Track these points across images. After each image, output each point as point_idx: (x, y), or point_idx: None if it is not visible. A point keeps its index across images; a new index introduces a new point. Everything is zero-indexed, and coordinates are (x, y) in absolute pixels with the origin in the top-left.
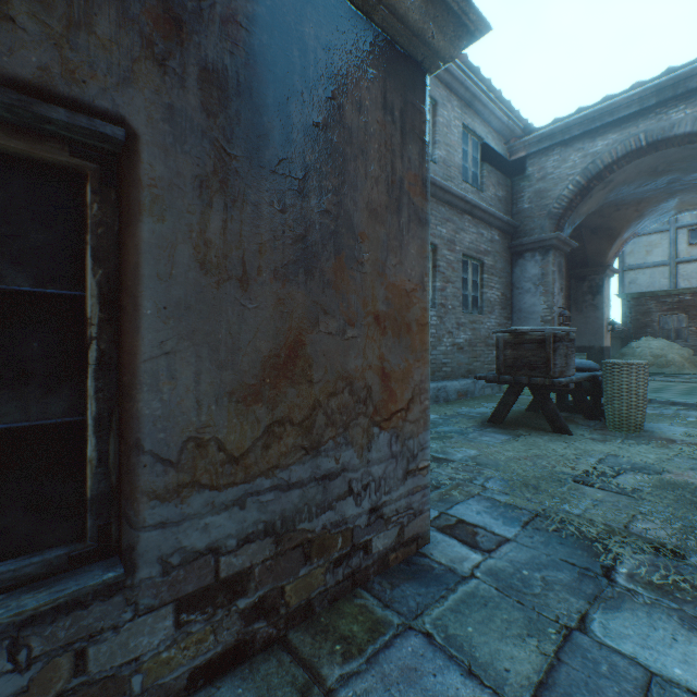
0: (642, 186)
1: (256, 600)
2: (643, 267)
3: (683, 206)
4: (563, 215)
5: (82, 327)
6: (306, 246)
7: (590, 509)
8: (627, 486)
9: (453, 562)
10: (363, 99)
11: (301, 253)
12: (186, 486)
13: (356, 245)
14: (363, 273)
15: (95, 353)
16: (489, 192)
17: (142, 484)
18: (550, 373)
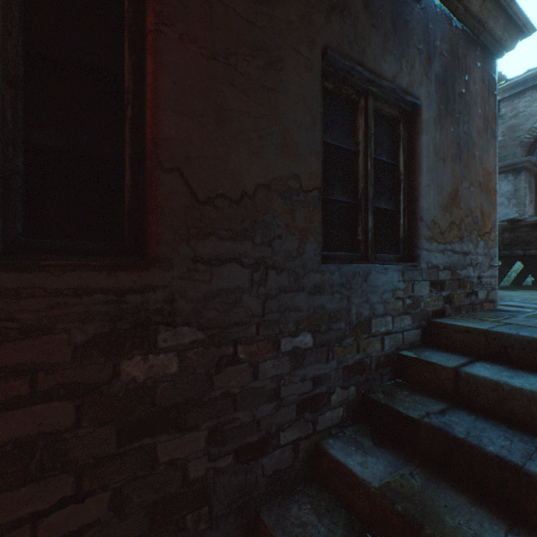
0: None
1: (446, 295)
2: None
3: None
4: (533, 143)
5: (394, 177)
6: (458, 147)
7: None
8: None
9: (518, 310)
10: (474, 78)
11: (457, 150)
12: (431, 238)
13: (472, 148)
14: (474, 162)
15: (402, 186)
16: None
17: (422, 233)
18: None
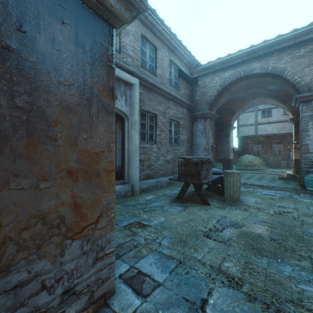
0: (243, 93)
1: None
2: (245, 125)
3: (258, 102)
4: (212, 103)
5: None
6: None
7: (206, 255)
8: (226, 237)
9: (122, 309)
10: (56, 36)
11: None
12: None
13: (50, 128)
14: (56, 146)
15: None
16: (182, 91)
17: None
18: (200, 178)
